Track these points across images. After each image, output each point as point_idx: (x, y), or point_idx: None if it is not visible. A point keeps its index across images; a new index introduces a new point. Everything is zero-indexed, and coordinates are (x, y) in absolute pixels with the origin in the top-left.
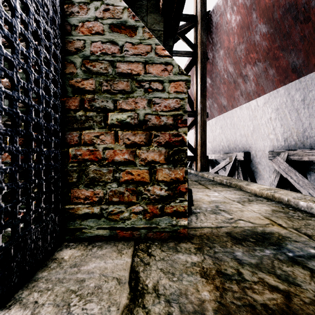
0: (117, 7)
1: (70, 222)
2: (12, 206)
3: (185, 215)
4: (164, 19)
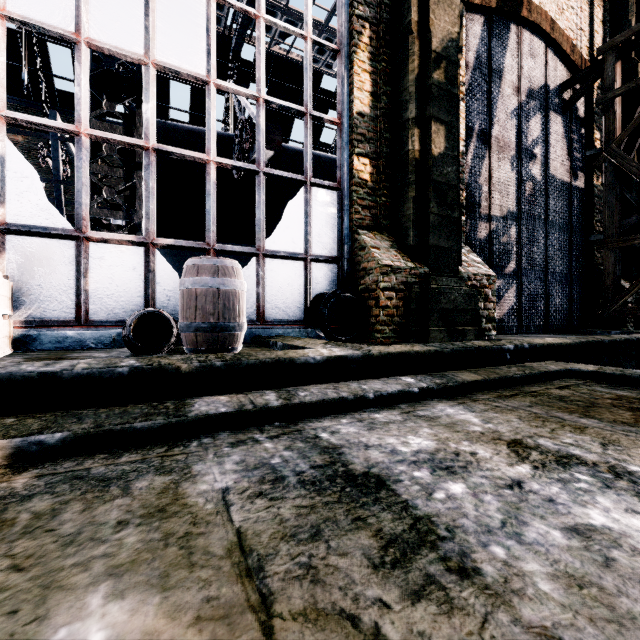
0: (602, 273)
1: (588, 327)
2: (579, 319)
3: (625, 327)
4: (635, 250)
